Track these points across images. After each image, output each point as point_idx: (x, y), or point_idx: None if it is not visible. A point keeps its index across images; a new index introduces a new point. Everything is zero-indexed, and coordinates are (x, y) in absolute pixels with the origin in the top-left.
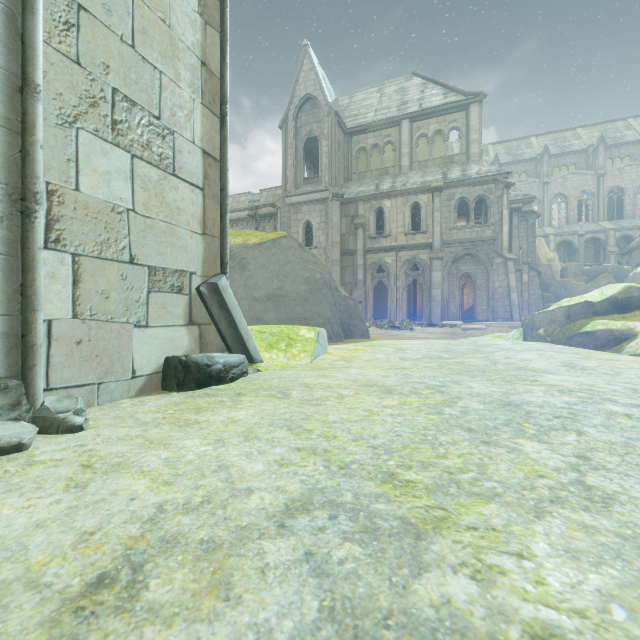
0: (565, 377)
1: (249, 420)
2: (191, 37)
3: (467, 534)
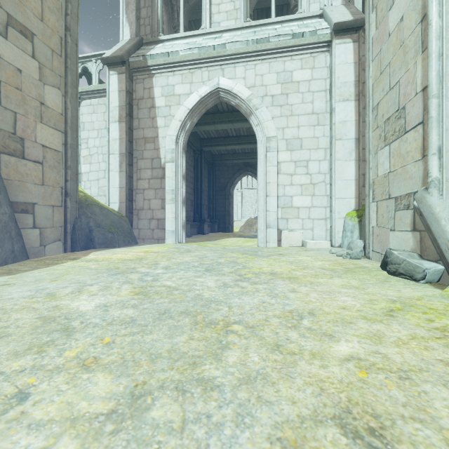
0: (80, 303)
1: (308, 262)
2: (415, 19)
3: (243, 256)
